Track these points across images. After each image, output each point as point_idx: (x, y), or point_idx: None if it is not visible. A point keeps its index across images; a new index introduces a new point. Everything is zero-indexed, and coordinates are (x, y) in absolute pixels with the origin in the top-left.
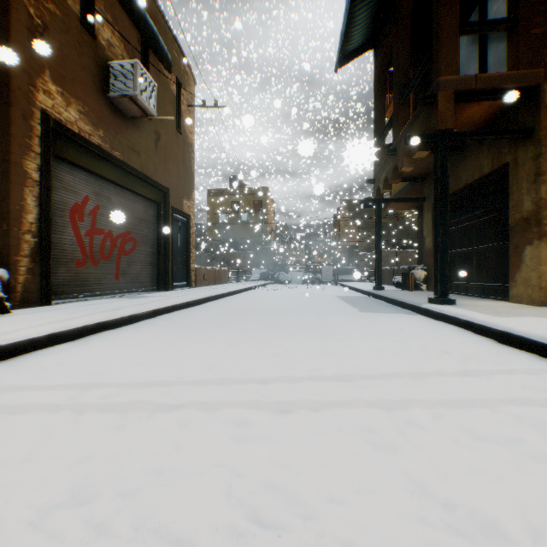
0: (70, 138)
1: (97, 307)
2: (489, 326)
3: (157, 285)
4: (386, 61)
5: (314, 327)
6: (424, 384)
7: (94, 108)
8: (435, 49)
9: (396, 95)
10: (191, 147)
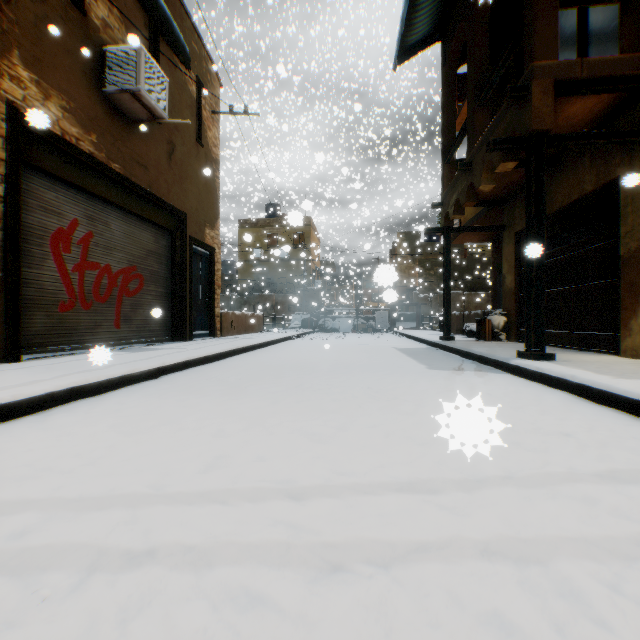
0: (50, 143)
1: (80, 364)
2: (617, 394)
3: (172, 335)
4: (457, 55)
5: (371, 393)
6: (557, 498)
7: (84, 105)
8: (527, 27)
9: (471, 94)
10: (215, 164)
